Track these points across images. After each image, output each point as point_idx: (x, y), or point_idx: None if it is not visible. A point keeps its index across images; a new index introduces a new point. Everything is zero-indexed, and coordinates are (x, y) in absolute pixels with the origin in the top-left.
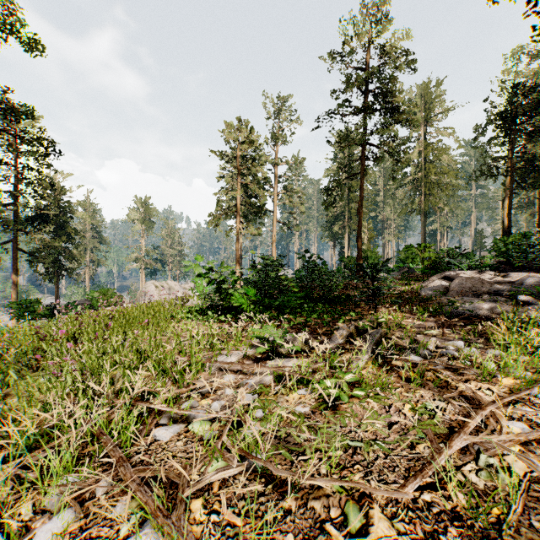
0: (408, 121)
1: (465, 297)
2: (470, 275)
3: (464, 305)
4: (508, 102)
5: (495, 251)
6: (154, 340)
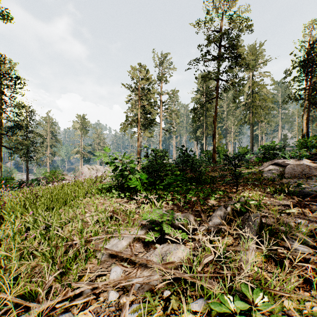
0: (246, 64)
1: (301, 179)
2: (292, 162)
3: (308, 186)
4: (307, 54)
5: (299, 146)
6: (59, 219)
